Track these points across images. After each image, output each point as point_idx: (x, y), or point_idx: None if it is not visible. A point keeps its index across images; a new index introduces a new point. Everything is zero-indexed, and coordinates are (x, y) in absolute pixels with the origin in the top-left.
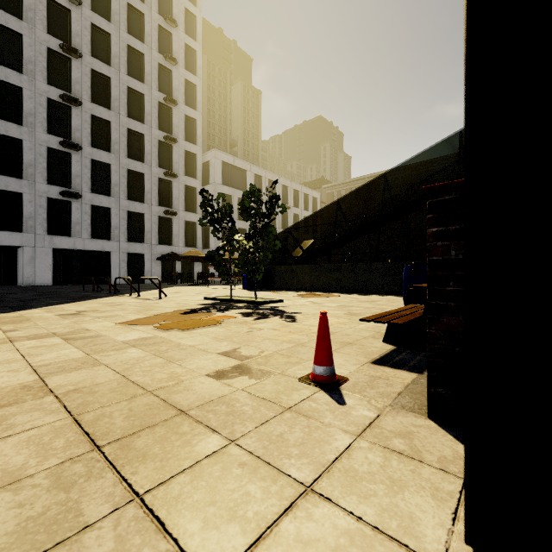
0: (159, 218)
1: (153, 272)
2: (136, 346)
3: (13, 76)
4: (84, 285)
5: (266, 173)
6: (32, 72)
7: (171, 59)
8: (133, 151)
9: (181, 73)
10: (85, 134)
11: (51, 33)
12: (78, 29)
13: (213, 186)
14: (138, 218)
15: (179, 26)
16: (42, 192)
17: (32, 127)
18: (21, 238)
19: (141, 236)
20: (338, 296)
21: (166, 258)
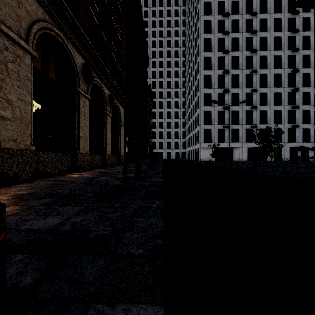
0: (288, 129)
1: (285, 156)
2: None
3: (236, 90)
4: None
5: None
6: (241, 86)
7: (295, 50)
8: (275, 101)
9: (300, 53)
10: (257, 101)
11: (246, 68)
12: (255, 61)
13: None
14: None
15: (299, 29)
16: (244, 127)
17: (241, 105)
18: (238, 144)
19: (279, 139)
20: None
21: (300, 149)
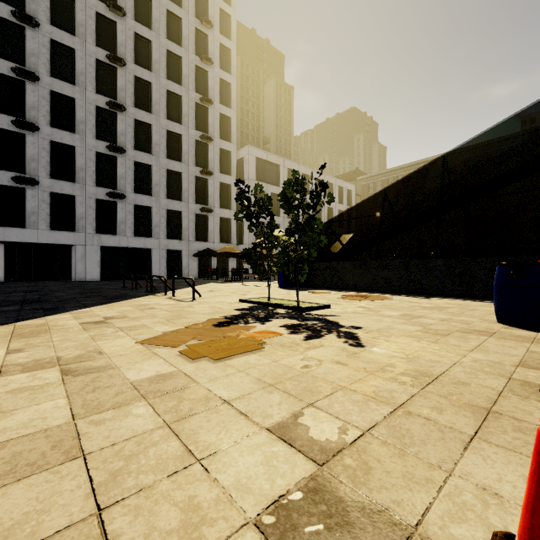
0: (196, 215)
1: (190, 268)
2: (148, 396)
3: (67, 88)
4: (128, 281)
5: (299, 167)
6: (83, 83)
7: (207, 59)
8: (172, 151)
9: (216, 73)
10: (129, 138)
11: (99, 45)
12: (123, 39)
13: (247, 182)
14: (176, 216)
15: (215, 27)
16: (92, 194)
17: (83, 134)
18: (74, 237)
19: (179, 233)
20: (391, 298)
21: (201, 254)
